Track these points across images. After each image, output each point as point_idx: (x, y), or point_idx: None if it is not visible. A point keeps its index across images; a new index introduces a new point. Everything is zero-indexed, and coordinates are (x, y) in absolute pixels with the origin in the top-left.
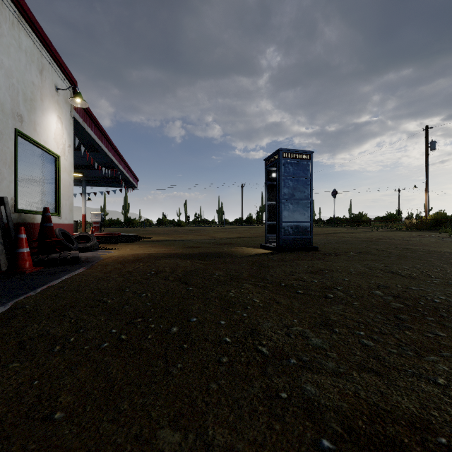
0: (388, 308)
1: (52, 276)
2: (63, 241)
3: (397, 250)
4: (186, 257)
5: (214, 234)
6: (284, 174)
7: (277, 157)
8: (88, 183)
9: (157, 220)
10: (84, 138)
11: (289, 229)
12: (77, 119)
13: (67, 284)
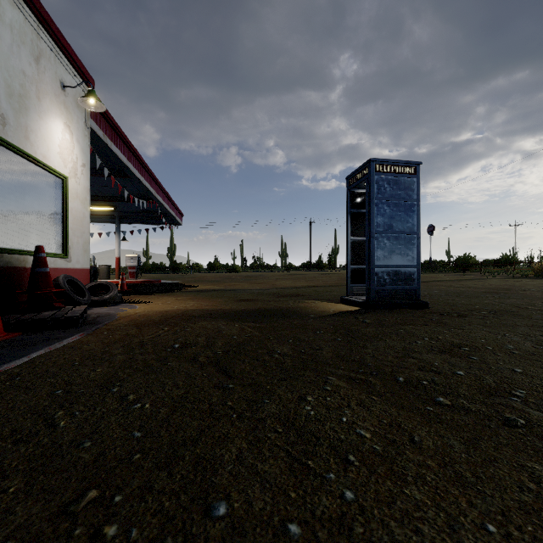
0: None
1: (19, 351)
2: (68, 293)
3: None
4: (234, 317)
5: (276, 281)
6: (378, 196)
7: (366, 172)
8: (123, 220)
9: (207, 265)
10: (110, 160)
11: (385, 277)
12: (95, 130)
13: (29, 368)
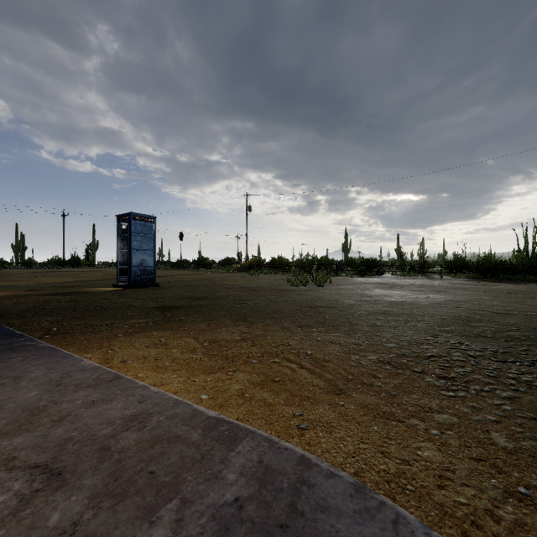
0: (179, 299)
1: None
2: None
3: (210, 284)
4: (50, 294)
5: (35, 279)
6: (135, 231)
7: (128, 218)
8: None
9: None
10: None
11: (139, 272)
12: None
13: None
